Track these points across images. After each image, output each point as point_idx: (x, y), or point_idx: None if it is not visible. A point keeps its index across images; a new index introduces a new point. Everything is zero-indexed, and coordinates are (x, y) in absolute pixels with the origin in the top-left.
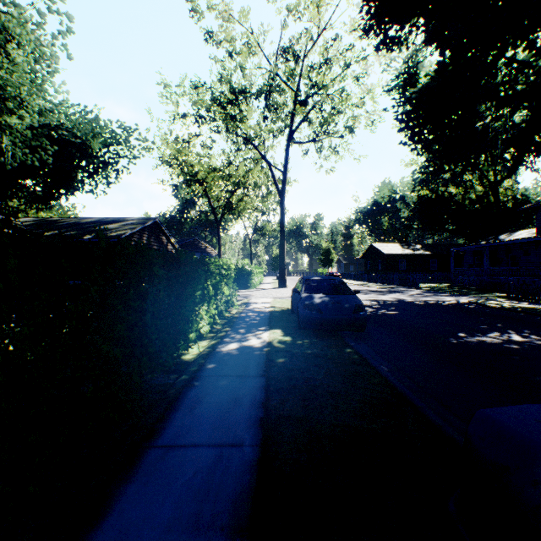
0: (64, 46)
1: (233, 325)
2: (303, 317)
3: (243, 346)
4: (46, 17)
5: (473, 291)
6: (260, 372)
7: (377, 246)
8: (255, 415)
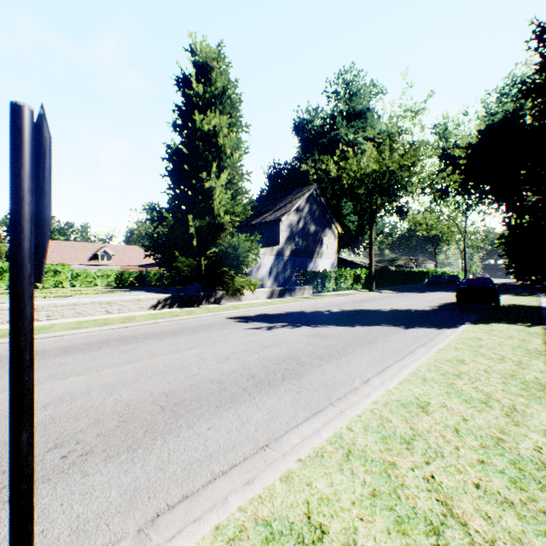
0: None
1: None
2: None
3: None
4: None
5: None
6: None
7: None
8: None
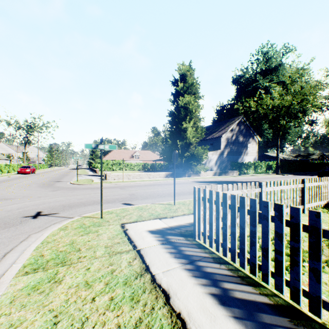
0: None
1: None
2: None
3: None
4: None
5: None
6: None
7: None
8: None
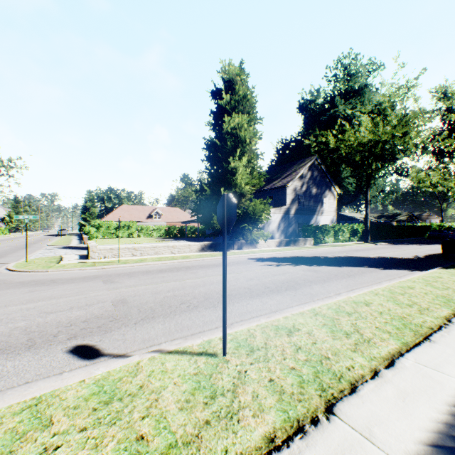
0: None
1: None
2: None
3: None
4: None
5: None
6: None
7: None
8: None
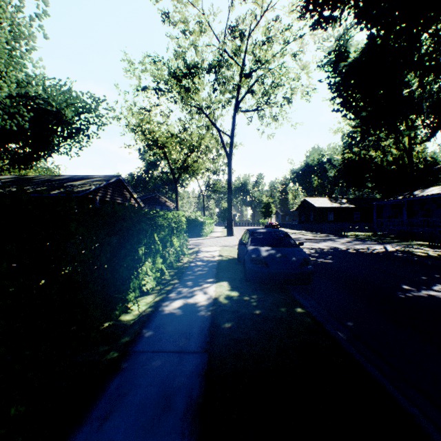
0: (41, 27)
1: (182, 276)
2: (250, 270)
3: (187, 303)
4: (24, 1)
5: (395, 239)
6: (203, 344)
7: (309, 200)
8: (189, 435)
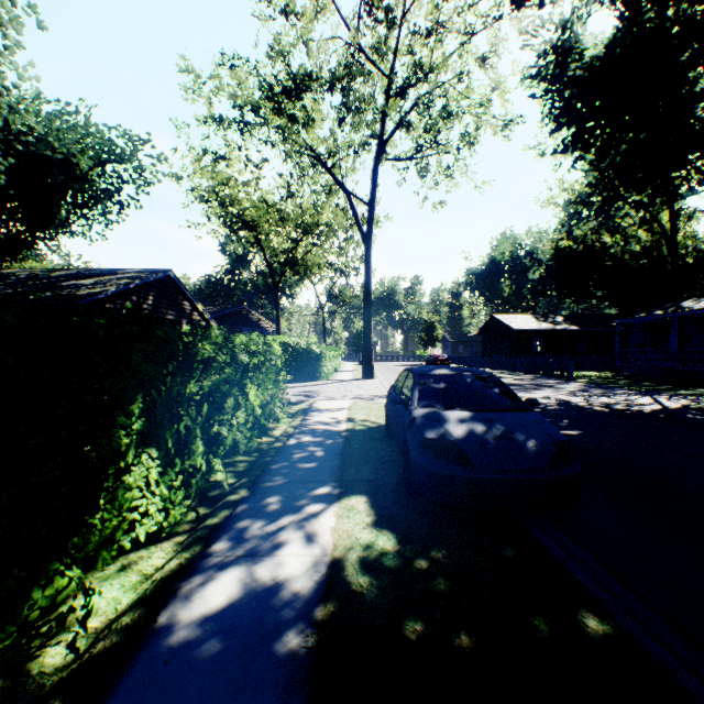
0: (32, 7)
1: (261, 476)
2: (423, 473)
3: (251, 589)
4: None
5: (660, 384)
6: None
7: (501, 318)
8: None
